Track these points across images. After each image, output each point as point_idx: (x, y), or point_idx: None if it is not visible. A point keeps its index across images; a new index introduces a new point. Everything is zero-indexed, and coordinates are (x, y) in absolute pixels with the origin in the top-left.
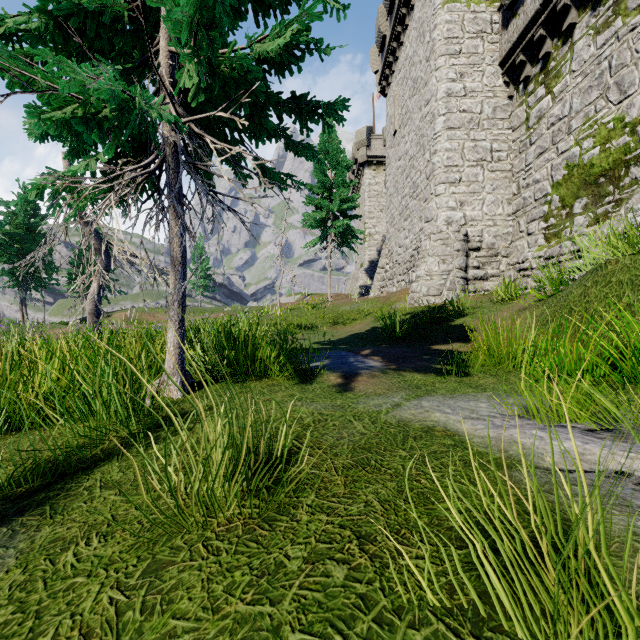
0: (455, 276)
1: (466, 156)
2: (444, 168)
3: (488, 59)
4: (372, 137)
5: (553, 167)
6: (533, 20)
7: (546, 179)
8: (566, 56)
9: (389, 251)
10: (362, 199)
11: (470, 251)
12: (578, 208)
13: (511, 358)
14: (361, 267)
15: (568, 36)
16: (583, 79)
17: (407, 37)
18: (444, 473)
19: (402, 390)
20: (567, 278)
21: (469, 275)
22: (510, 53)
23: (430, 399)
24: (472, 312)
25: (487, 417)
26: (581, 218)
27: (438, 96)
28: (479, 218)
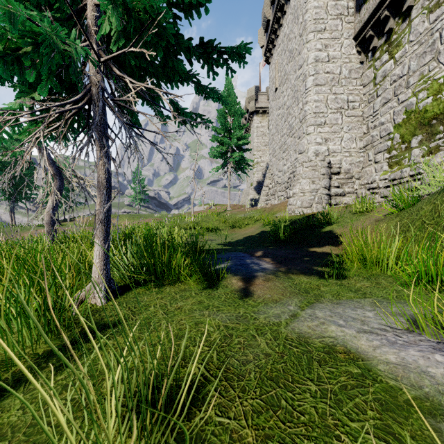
0: (321, 193)
1: (329, 105)
2: (313, 114)
3: (345, 34)
4: (259, 94)
5: (395, 113)
6: (380, 4)
7: (389, 122)
8: (405, 30)
9: (272, 174)
10: (252, 137)
11: (332, 175)
12: (415, 143)
13: (376, 261)
14: (251, 186)
15: (407, 15)
16: (419, 47)
17: (285, 20)
18: (363, 422)
19: (294, 295)
20: (415, 196)
21: (331, 192)
22: (362, 30)
23: (321, 307)
24: (337, 221)
25: (379, 330)
26: (417, 150)
27: (309, 61)
28: (339, 151)
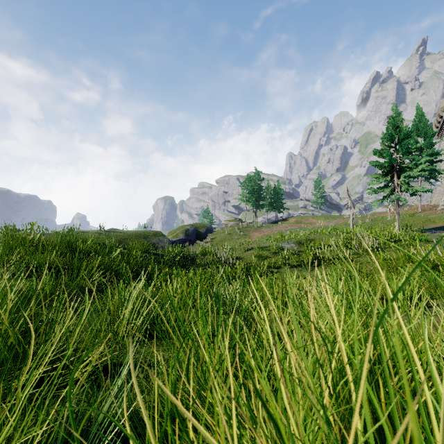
0: None
1: None
2: None
3: None
4: None
5: None
6: None
7: None
8: None
9: None
10: None
11: None
12: None
13: None
14: None
15: None
16: None
17: None
18: None
19: None
20: None
21: None
22: None
23: None
24: None
25: None
26: None
27: None
28: None
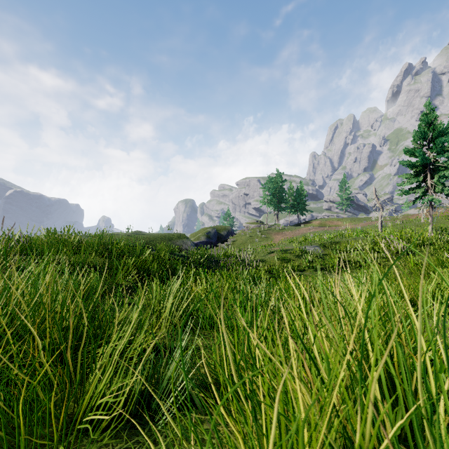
0: None
1: None
2: None
3: None
4: None
5: None
6: None
7: None
8: None
9: None
10: None
11: None
12: None
13: None
14: None
15: None
16: None
17: None
18: None
19: None
20: None
21: None
22: None
23: None
24: None
25: None
26: None
27: None
28: None
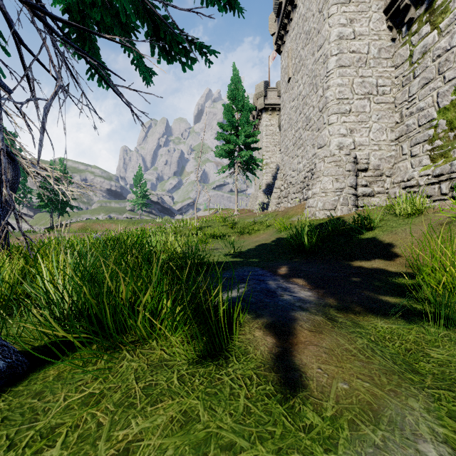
0: (347, 193)
1: (355, 90)
2: (336, 100)
3: (374, 7)
4: (268, 89)
5: (439, 94)
6: None
7: (431, 106)
8: None
9: (284, 175)
10: (260, 137)
11: (359, 172)
12: None
13: None
14: (260, 189)
15: None
16: None
17: None
18: None
19: (400, 385)
20: None
21: (358, 192)
22: None
23: None
24: (378, 225)
25: None
26: None
27: (331, 39)
28: (366, 143)
